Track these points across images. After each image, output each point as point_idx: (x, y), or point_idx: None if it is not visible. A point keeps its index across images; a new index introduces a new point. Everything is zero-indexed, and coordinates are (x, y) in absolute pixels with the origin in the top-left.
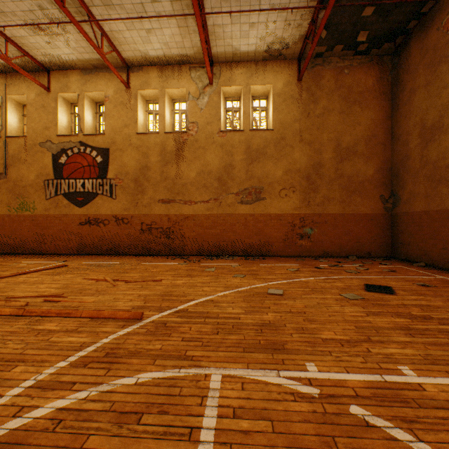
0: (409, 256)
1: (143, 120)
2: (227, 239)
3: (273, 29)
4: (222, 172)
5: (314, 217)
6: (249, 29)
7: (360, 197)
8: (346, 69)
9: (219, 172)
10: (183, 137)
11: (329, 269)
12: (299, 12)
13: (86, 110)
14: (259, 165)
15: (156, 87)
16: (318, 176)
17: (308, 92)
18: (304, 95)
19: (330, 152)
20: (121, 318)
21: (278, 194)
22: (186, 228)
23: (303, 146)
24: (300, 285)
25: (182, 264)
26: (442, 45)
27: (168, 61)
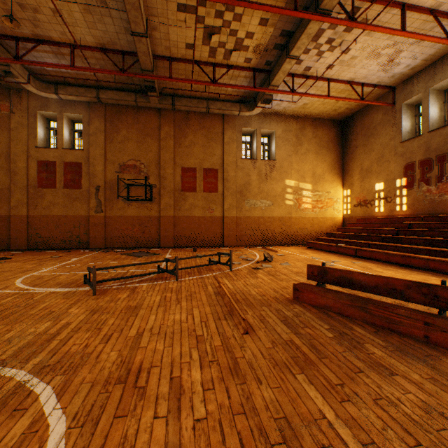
0: None
1: None
2: None
3: None
4: None
5: None
6: None
7: None
8: None
9: None
10: None
11: None
12: None
13: None
14: None
15: None
16: None
17: None
18: None
19: None
20: None
21: None
22: None
23: None
24: None
25: None
26: None
27: None
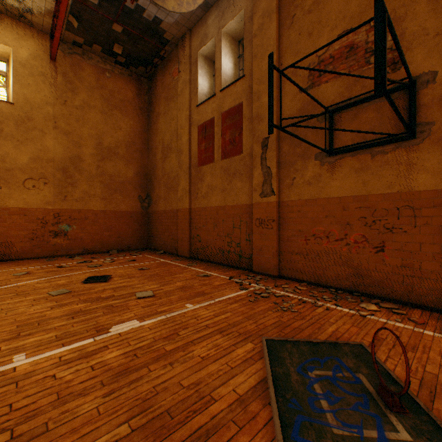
0: (157, 246)
1: None
2: None
3: None
4: None
5: (73, 213)
6: None
7: (122, 196)
8: (109, 72)
9: None
10: None
11: (74, 266)
12: None
13: None
14: None
15: None
16: (78, 170)
17: (65, 78)
18: (60, 78)
19: (91, 148)
20: None
21: (22, 184)
22: None
23: (59, 135)
24: (6, 292)
25: None
26: (172, 87)
27: None
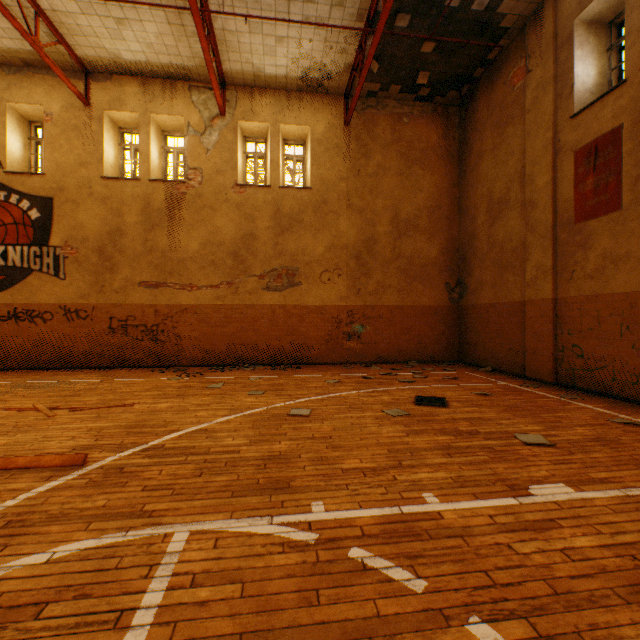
0: (476, 359)
1: (114, 157)
2: (247, 341)
3: (309, 49)
4: (239, 244)
5: (366, 310)
6: (276, 44)
7: (423, 285)
8: (406, 117)
9: (236, 245)
10: (179, 189)
11: (380, 378)
12: (342, 32)
13: (10, 132)
14: (293, 237)
15: (136, 109)
16: (371, 255)
17: (358, 143)
18: (353, 145)
19: (385, 224)
20: (47, 467)
21: (318, 278)
22: (184, 325)
23: (352, 215)
24: (336, 402)
25: (173, 380)
26: (509, 103)
27: (154, 72)
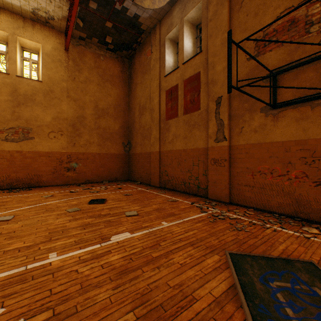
0: (135, 178)
1: None
2: None
3: None
4: None
5: (79, 155)
6: None
7: (111, 143)
8: (102, 56)
9: None
10: None
11: (80, 191)
12: None
13: None
14: (28, 109)
15: None
16: (82, 125)
17: (74, 62)
18: (71, 63)
19: (91, 110)
20: None
21: (47, 136)
22: None
23: (70, 101)
24: (39, 208)
25: None
26: (146, 64)
27: None
